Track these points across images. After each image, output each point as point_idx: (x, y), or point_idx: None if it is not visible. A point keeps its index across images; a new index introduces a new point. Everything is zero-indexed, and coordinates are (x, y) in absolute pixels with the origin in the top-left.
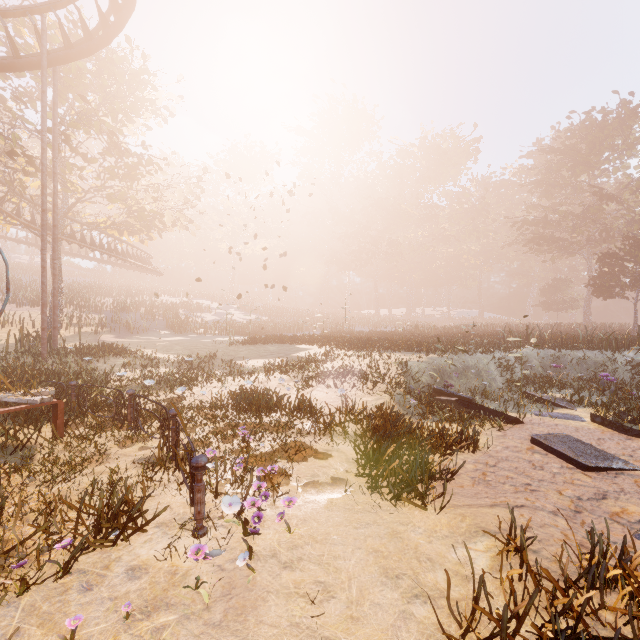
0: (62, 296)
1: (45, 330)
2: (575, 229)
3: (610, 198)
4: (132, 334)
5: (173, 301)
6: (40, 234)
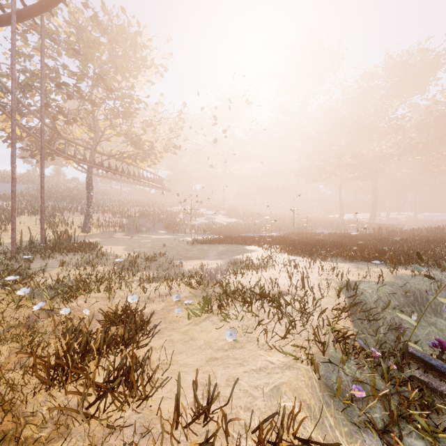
0: (92, 206)
1: (14, 230)
2: None
3: None
4: (138, 233)
5: (178, 209)
6: (77, 164)
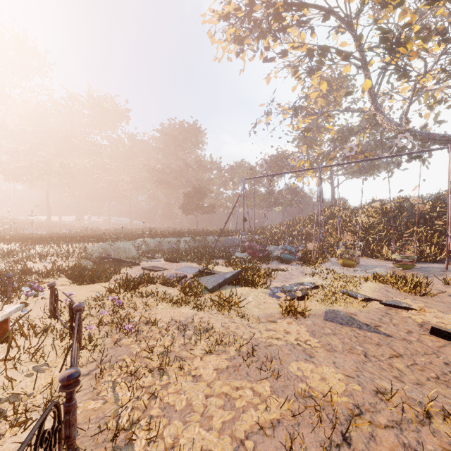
0: None
1: None
2: (177, 179)
3: (190, 167)
4: None
5: None
6: None
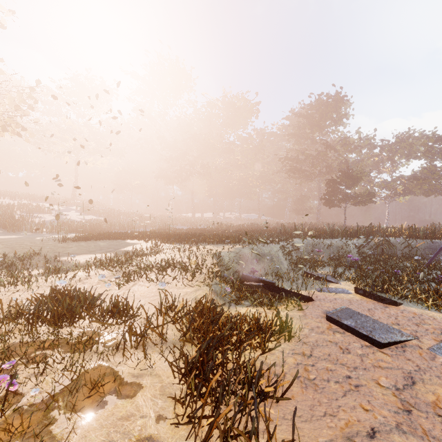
0: None
1: None
2: (313, 165)
3: (331, 148)
4: None
5: (10, 203)
6: None
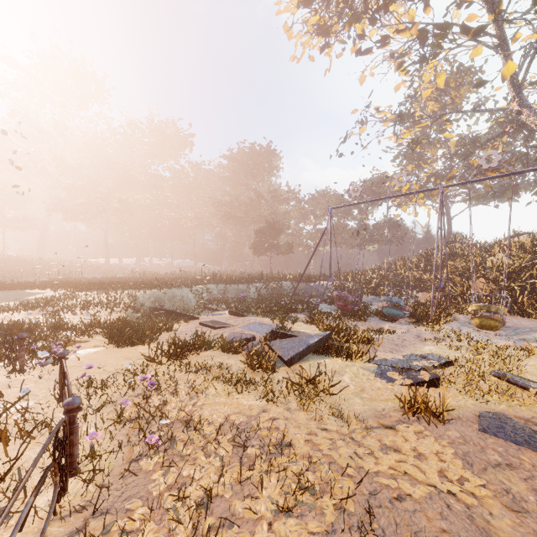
0: None
1: None
2: (247, 213)
3: (262, 198)
4: None
5: None
6: None
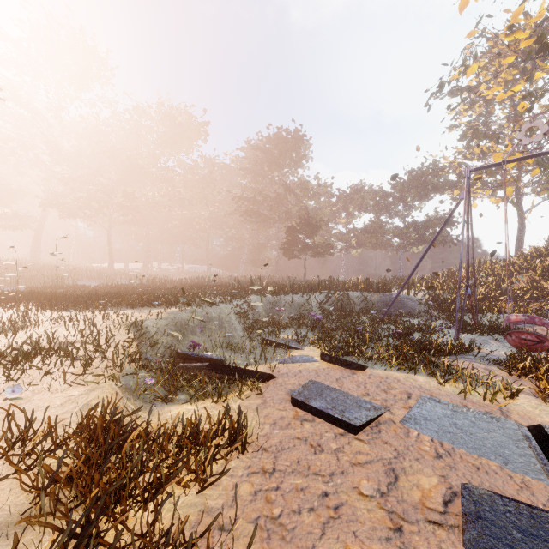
0: None
1: None
2: (272, 208)
3: (291, 191)
4: None
5: None
6: None
